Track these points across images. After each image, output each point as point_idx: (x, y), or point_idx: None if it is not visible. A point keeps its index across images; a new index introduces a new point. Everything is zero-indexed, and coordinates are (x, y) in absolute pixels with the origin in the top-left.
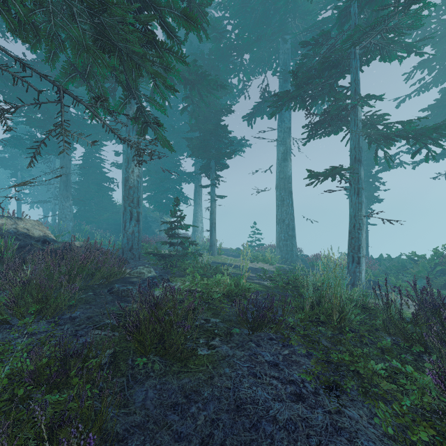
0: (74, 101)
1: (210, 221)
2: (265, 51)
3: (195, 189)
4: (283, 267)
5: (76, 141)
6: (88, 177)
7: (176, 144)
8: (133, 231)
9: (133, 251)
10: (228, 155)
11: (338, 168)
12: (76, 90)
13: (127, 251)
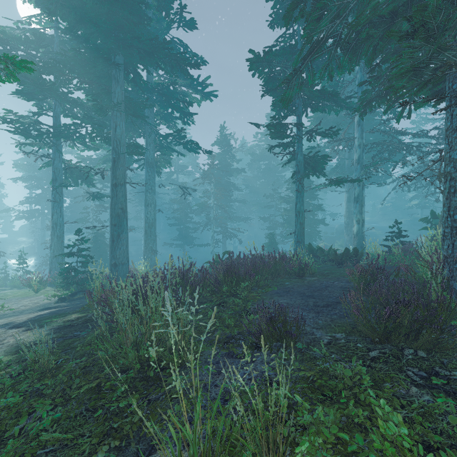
0: None
1: None
2: None
3: None
4: None
5: None
6: None
7: None
8: None
9: None
10: None
11: None
12: None
13: None
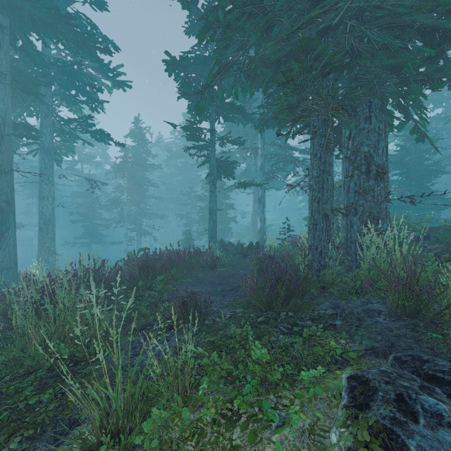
0: None
1: None
2: None
3: None
4: None
5: None
6: None
7: None
8: None
9: None
10: None
11: None
12: None
13: None
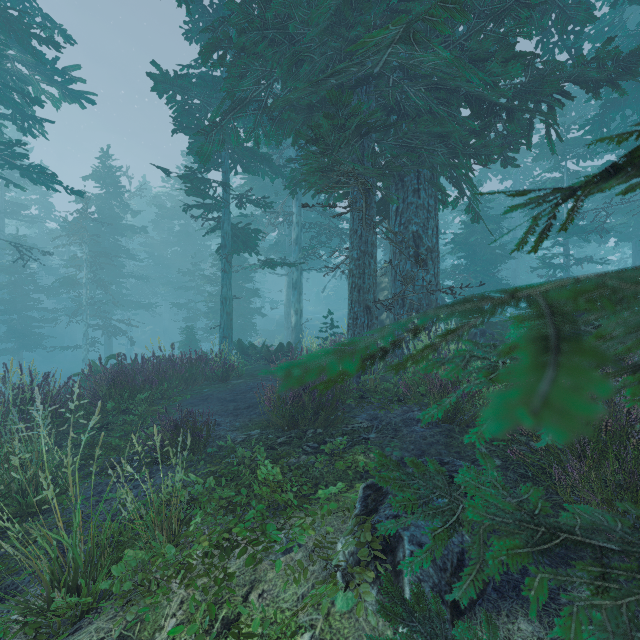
0: None
1: None
2: None
3: None
4: None
5: None
6: None
7: None
8: None
9: None
10: None
11: None
12: None
13: None
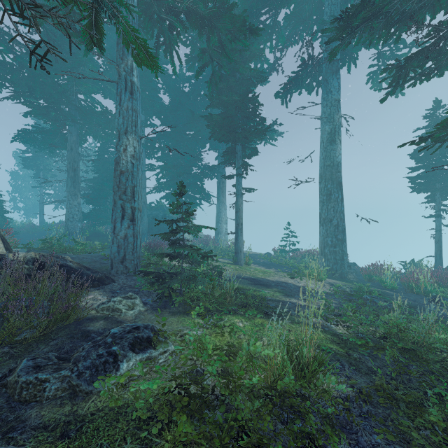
0: (78, 82)
1: (236, 221)
2: (306, 3)
3: (218, 186)
4: (342, 287)
5: (86, 133)
6: (102, 174)
7: (196, 133)
8: (126, 234)
9: (126, 264)
10: (259, 134)
11: None
12: (83, 73)
13: (117, 264)
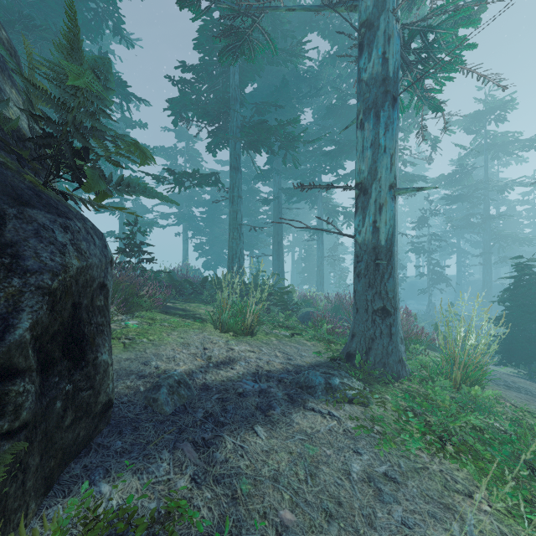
0: None
1: None
2: None
3: None
4: None
5: None
6: None
7: None
8: None
9: None
10: None
11: (113, 233)
12: None
13: None
